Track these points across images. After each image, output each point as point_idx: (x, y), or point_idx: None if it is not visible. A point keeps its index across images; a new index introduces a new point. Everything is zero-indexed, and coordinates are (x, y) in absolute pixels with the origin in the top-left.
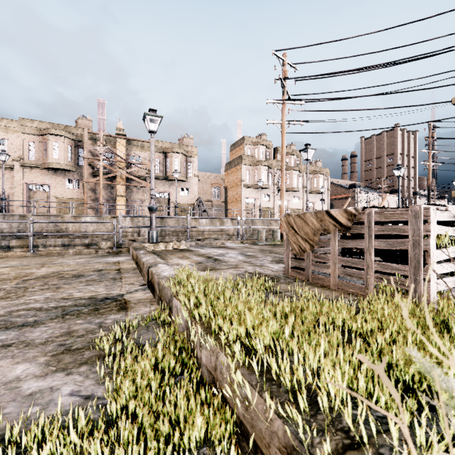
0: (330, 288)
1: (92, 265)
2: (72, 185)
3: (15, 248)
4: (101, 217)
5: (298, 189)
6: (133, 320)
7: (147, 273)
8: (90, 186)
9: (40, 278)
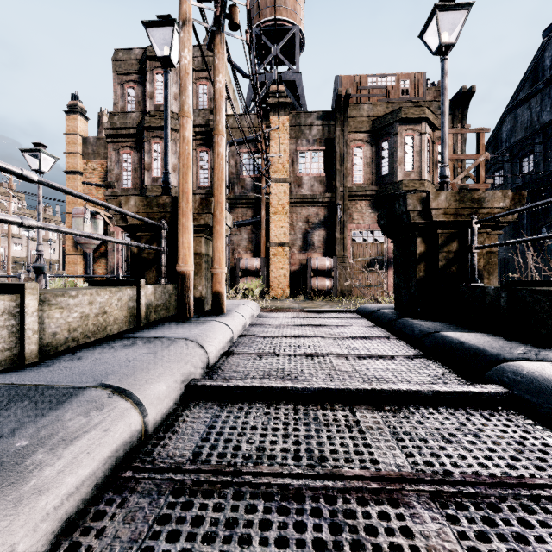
0: None
1: None
2: None
3: None
4: None
5: (20, 236)
6: None
7: None
8: None
9: None
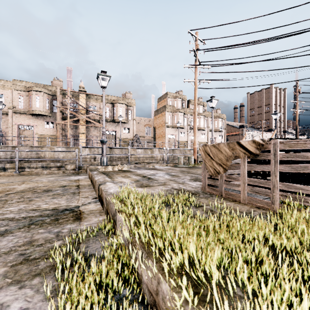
0: (241, 202)
1: (59, 182)
2: (49, 125)
3: (9, 169)
4: (68, 148)
5: (204, 128)
6: (83, 231)
7: (98, 189)
8: (61, 126)
9: (19, 192)
